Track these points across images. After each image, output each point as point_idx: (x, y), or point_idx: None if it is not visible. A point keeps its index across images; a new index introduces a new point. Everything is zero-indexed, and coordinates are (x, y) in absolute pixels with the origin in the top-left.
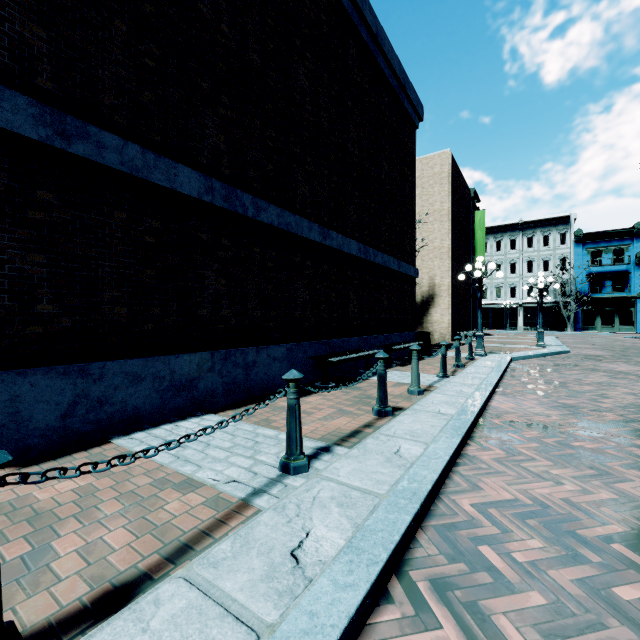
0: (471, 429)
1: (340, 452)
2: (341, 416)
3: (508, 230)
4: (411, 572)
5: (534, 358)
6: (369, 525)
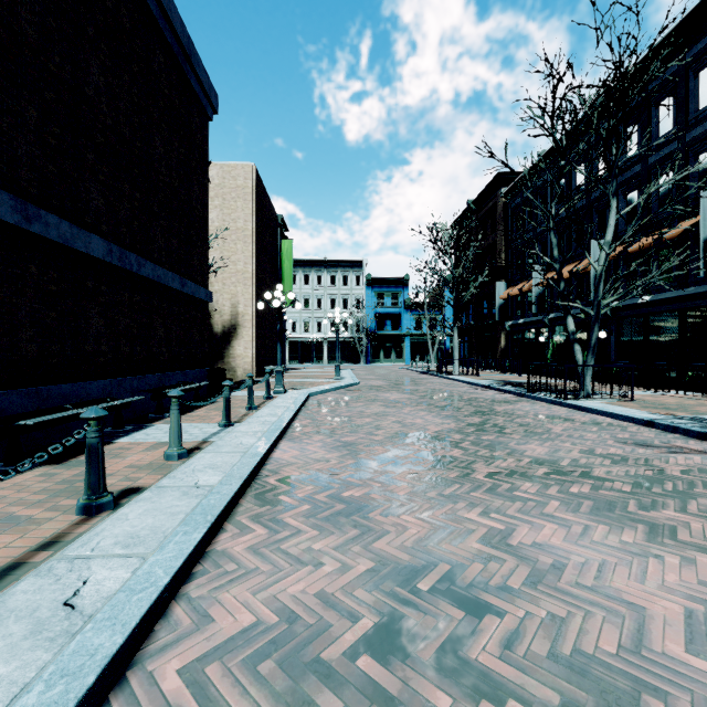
0: (234, 503)
1: None
2: (1, 533)
3: (315, 265)
4: None
5: (330, 392)
6: None
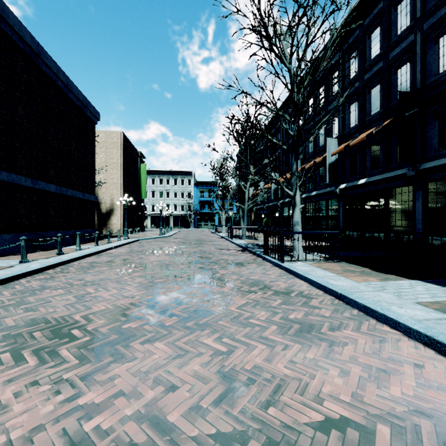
0: (91, 255)
1: (41, 260)
2: (42, 256)
3: (165, 174)
4: (55, 268)
5: (151, 239)
6: (47, 264)
